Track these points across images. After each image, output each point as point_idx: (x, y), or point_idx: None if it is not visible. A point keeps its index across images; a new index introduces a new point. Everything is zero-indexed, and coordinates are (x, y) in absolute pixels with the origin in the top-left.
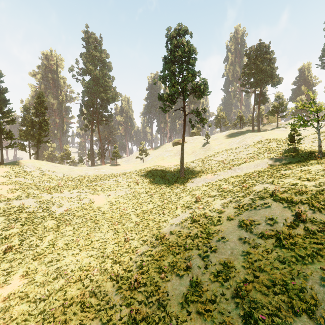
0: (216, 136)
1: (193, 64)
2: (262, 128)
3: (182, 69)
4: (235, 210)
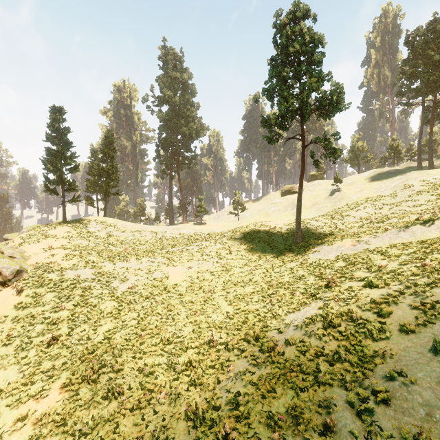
0: (351, 179)
1: (318, 62)
2: (437, 162)
3: (300, 73)
4: (415, 313)
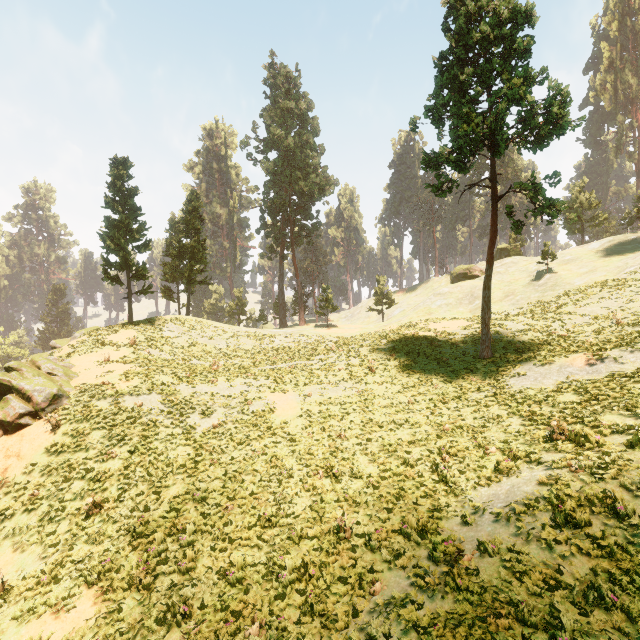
0: (569, 253)
1: (524, 52)
2: None
3: (490, 75)
4: None
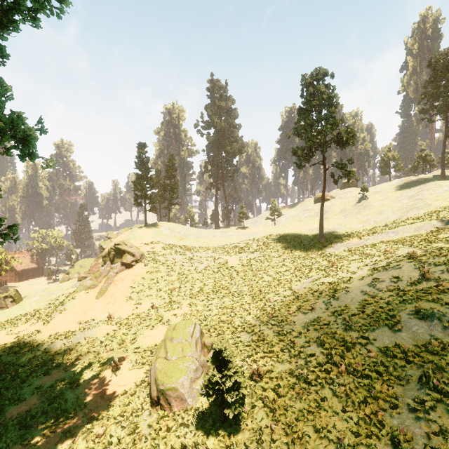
0: (379, 187)
1: (333, 113)
2: None
3: (320, 119)
4: (368, 272)
